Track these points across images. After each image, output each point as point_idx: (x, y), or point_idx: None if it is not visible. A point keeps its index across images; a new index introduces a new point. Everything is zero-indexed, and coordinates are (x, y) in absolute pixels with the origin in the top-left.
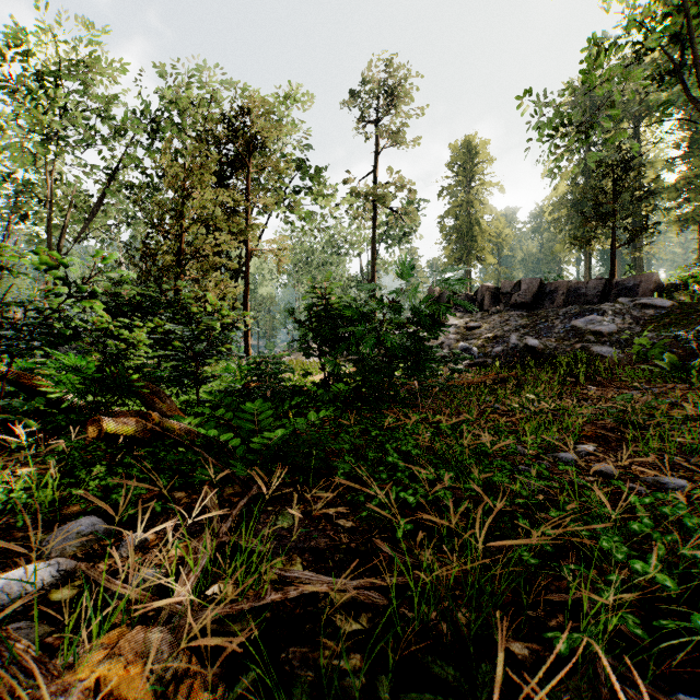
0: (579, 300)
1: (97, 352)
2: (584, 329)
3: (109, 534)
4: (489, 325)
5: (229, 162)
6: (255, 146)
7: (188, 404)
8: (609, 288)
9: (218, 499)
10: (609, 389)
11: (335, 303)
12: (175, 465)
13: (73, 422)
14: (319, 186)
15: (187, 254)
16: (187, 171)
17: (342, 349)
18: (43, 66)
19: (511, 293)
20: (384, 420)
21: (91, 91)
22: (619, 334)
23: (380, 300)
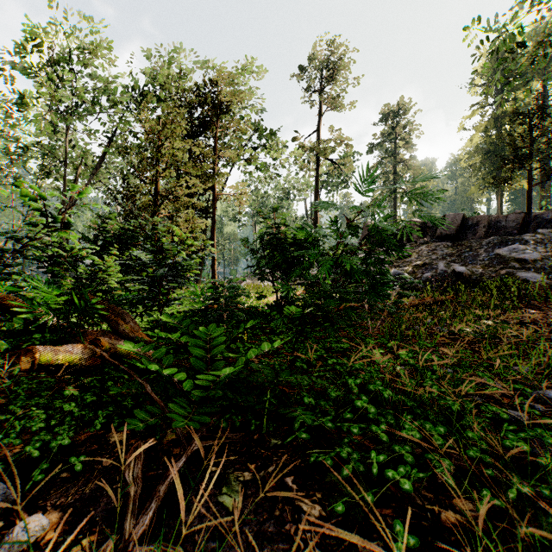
0: (499, 231)
1: (70, 277)
2: (508, 257)
3: (5, 509)
4: (418, 254)
5: (199, 123)
6: (220, 109)
7: (155, 323)
8: (528, 220)
9: (155, 448)
10: (550, 313)
11: (287, 232)
12: (119, 397)
13: (48, 341)
14: (272, 142)
15: (163, 196)
16: (162, 125)
17: (297, 273)
18: (57, 54)
19: (436, 227)
20: (338, 345)
21: (95, 74)
22: (542, 261)
23: (336, 222)
